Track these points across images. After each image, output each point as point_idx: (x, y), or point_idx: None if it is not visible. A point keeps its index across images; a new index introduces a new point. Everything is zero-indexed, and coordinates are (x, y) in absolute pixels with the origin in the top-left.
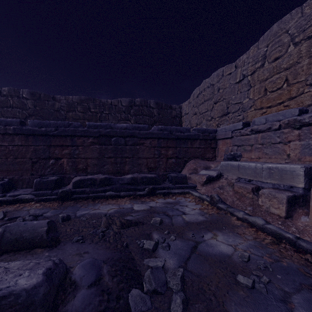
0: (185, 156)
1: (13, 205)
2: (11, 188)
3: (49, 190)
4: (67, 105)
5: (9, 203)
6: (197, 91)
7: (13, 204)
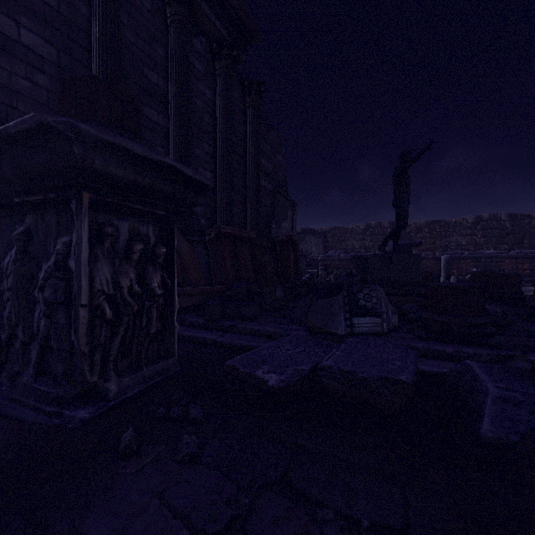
0: None
1: None
2: None
3: None
4: (416, 228)
5: None
6: None
7: None
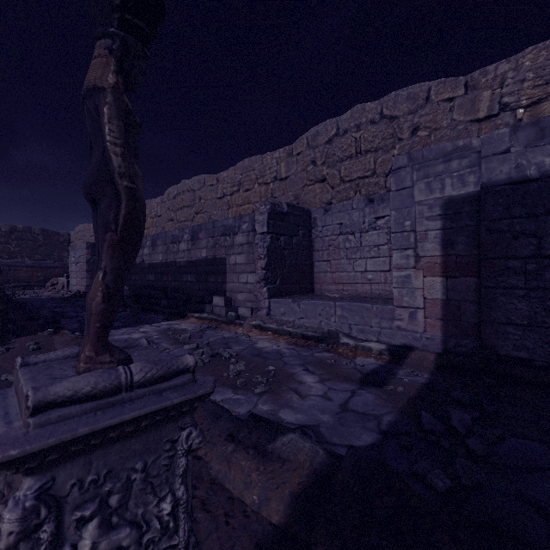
0: (50, 276)
1: None
2: None
3: None
4: None
5: None
6: (77, 229)
7: None
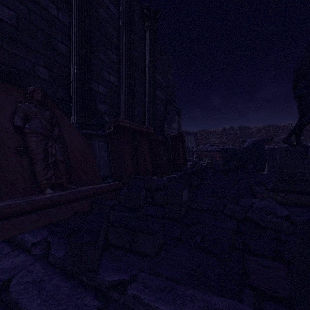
0: None
1: None
2: None
3: None
4: (256, 130)
5: None
6: None
7: None
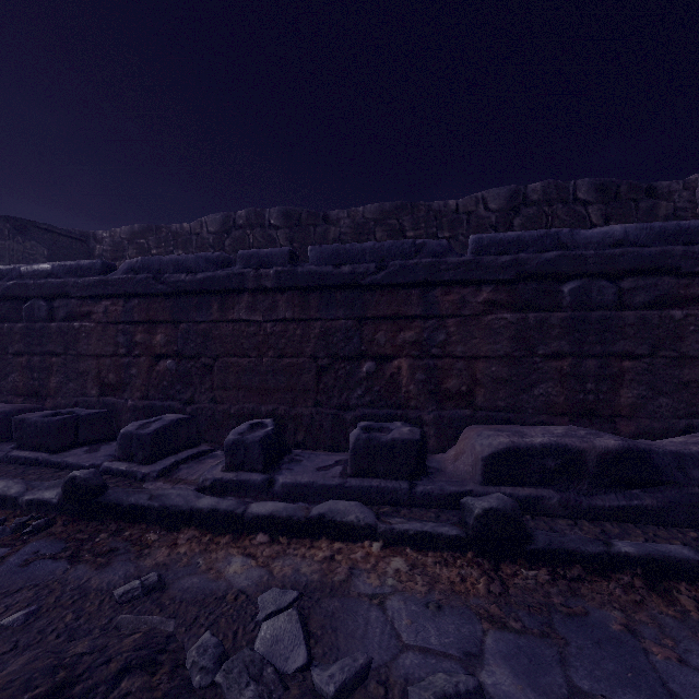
0: None
1: (311, 548)
2: (282, 452)
3: (401, 480)
4: (353, 229)
5: (295, 531)
6: None
7: (306, 535)
